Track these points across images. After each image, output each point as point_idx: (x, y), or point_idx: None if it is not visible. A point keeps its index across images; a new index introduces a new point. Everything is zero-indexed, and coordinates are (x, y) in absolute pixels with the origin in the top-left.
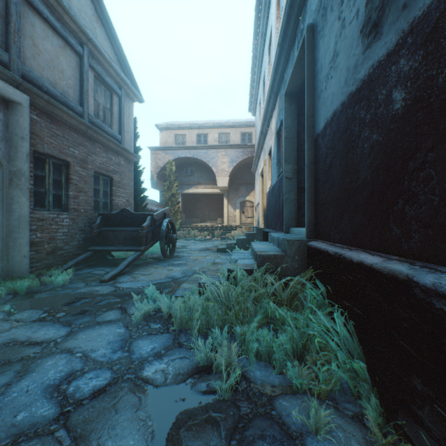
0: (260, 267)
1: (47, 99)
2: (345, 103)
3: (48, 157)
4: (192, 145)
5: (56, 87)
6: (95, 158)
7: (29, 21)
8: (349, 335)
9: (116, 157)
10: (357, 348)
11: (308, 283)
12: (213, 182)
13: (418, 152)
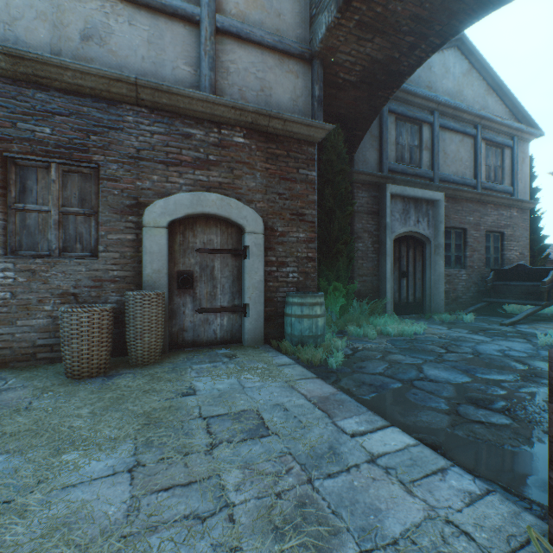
0: None
1: (453, 188)
2: None
3: (451, 229)
4: None
5: (457, 174)
6: (486, 219)
7: (441, 139)
8: None
9: (506, 211)
10: None
11: None
12: None
13: None
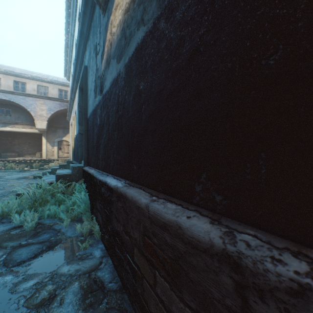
0: (58, 181)
1: None
2: (93, 112)
3: None
4: (9, 90)
5: None
6: None
7: None
8: (86, 198)
9: None
10: (88, 202)
11: (78, 184)
12: (32, 124)
13: (100, 139)
